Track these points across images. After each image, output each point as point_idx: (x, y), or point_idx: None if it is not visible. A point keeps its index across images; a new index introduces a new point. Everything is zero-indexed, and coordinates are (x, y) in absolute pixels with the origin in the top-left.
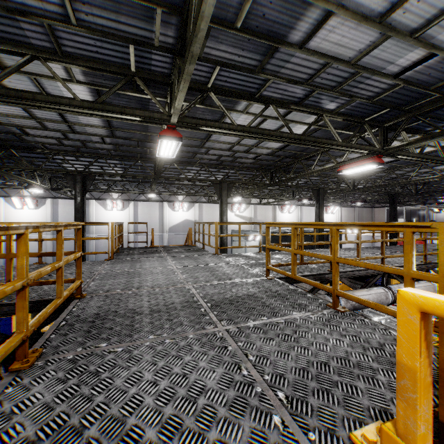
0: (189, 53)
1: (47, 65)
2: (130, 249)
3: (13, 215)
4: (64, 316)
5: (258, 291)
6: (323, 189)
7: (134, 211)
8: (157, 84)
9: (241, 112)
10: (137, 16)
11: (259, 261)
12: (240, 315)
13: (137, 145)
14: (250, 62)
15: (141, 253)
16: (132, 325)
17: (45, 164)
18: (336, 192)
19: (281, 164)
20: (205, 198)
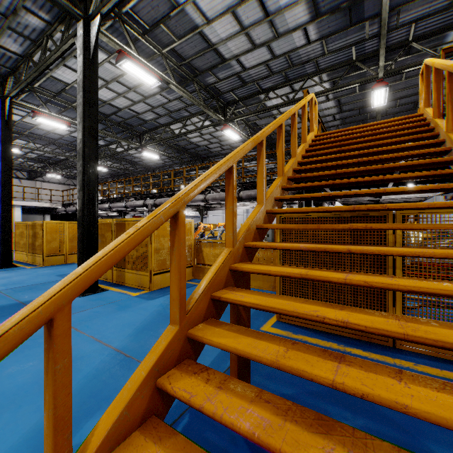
0: (380, 36)
1: (313, 79)
2: None
3: None
4: None
5: None
6: None
7: None
8: (370, 59)
9: (452, 42)
10: (355, 32)
11: None
12: None
13: (359, 113)
14: (441, 5)
15: None
16: None
17: None
18: None
19: None
20: None
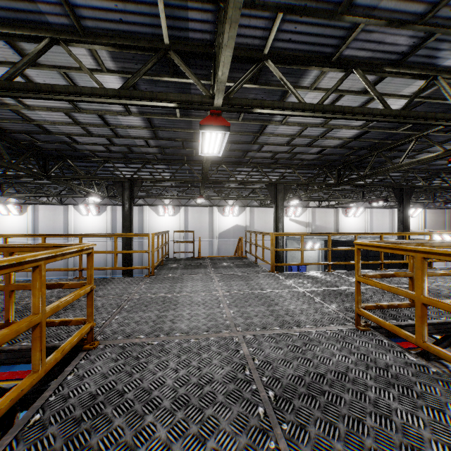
0: None
1: (67, 48)
2: (175, 260)
3: (80, 221)
4: (49, 395)
5: (352, 361)
6: (409, 188)
7: (184, 217)
8: (198, 61)
9: (308, 89)
10: None
11: (333, 289)
12: (338, 446)
13: (182, 146)
14: None
15: (186, 267)
16: (134, 445)
17: (100, 173)
18: (425, 191)
19: (352, 158)
20: (256, 202)
